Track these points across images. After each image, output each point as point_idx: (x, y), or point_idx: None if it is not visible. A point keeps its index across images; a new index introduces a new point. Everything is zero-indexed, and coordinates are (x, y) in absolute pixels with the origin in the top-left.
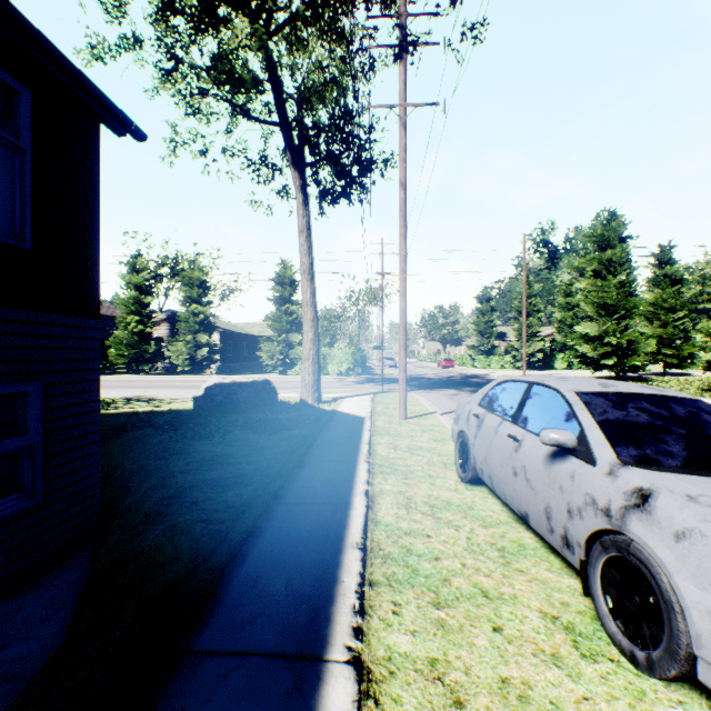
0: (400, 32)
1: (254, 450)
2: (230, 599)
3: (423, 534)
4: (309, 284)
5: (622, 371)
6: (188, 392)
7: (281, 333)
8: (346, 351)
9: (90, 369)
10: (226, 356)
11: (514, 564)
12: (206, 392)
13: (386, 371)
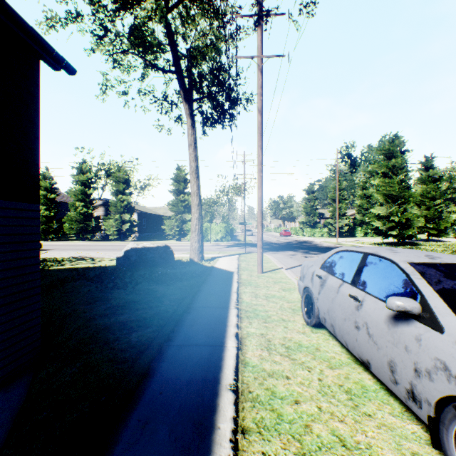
0: (258, 6)
1: (155, 297)
2: (119, 450)
3: (283, 376)
4: (195, 181)
5: (402, 239)
6: (114, 253)
7: (178, 214)
8: (220, 225)
9: (31, 240)
10: (141, 228)
11: (362, 408)
12: (125, 254)
13: (246, 238)
